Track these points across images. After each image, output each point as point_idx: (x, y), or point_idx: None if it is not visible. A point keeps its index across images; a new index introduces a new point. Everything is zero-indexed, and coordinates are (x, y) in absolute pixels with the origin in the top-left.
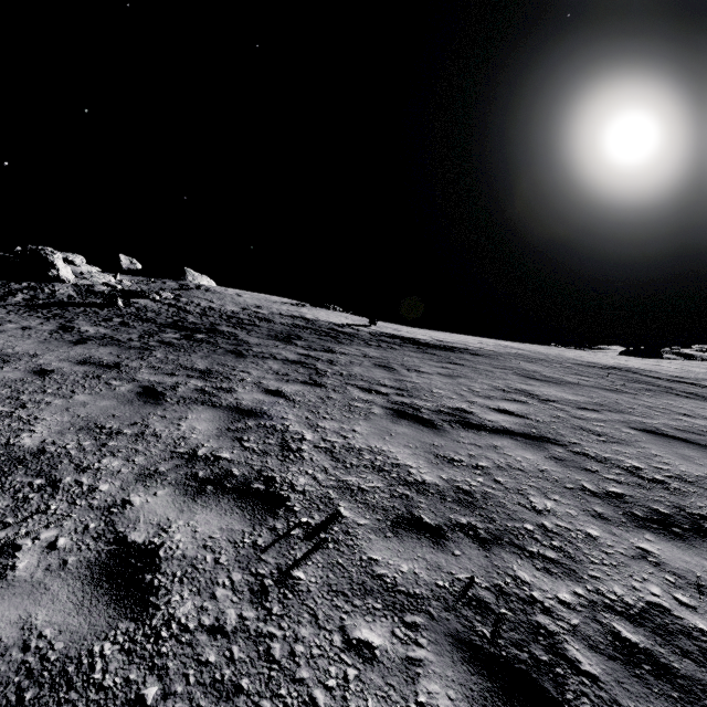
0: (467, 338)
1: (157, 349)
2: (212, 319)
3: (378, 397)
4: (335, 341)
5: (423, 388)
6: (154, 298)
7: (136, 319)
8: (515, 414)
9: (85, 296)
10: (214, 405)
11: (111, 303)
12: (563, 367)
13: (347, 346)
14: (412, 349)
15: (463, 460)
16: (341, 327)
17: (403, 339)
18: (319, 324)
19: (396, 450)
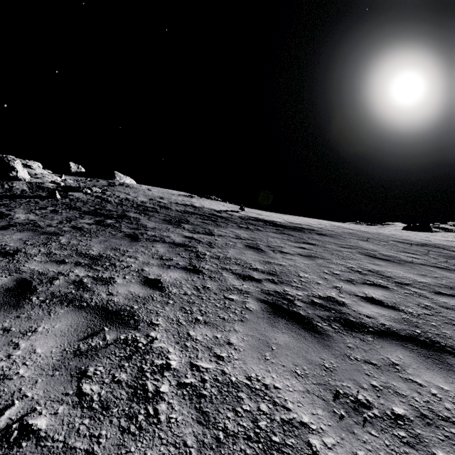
0: (309, 220)
1: (65, 234)
2: (125, 207)
3: (251, 284)
4: (214, 224)
5: (290, 271)
6: (86, 192)
7: (66, 208)
8: (385, 305)
9: (35, 190)
10: (80, 306)
11: (50, 195)
12: (390, 245)
13: (223, 228)
14: (273, 230)
15: (370, 401)
16: (220, 213)
17: (265, 222)
18: (204, 210)
19: (282, 383)
